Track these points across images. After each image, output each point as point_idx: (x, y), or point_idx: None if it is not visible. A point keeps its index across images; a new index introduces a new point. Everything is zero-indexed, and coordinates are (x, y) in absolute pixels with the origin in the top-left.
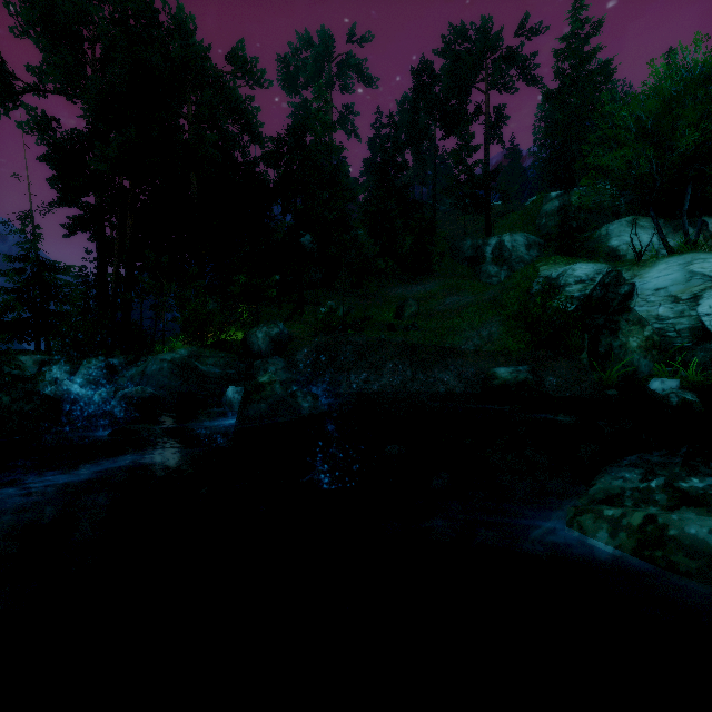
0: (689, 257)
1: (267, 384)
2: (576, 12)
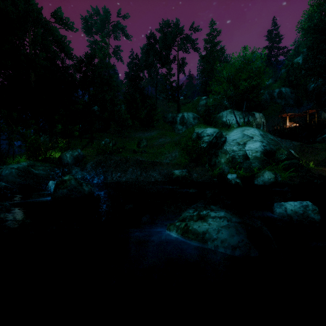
0: (243, 128)
1: (67, 180)
2: (212, 25)
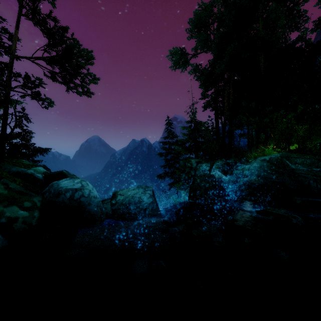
0: None
1: None
2: None
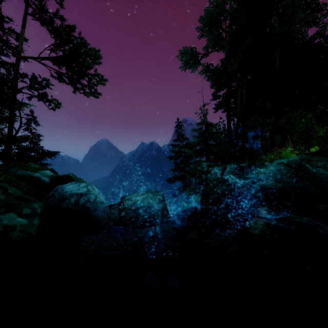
0: None
1: None
2: None
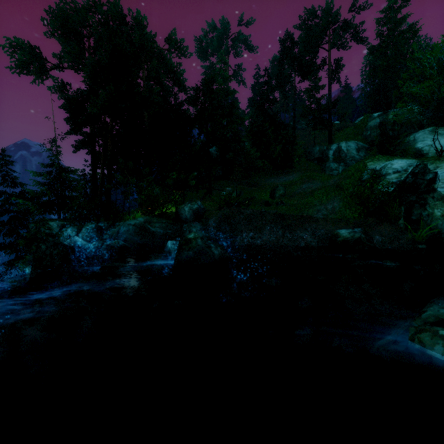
0: None
1: (193, 239)
2: None
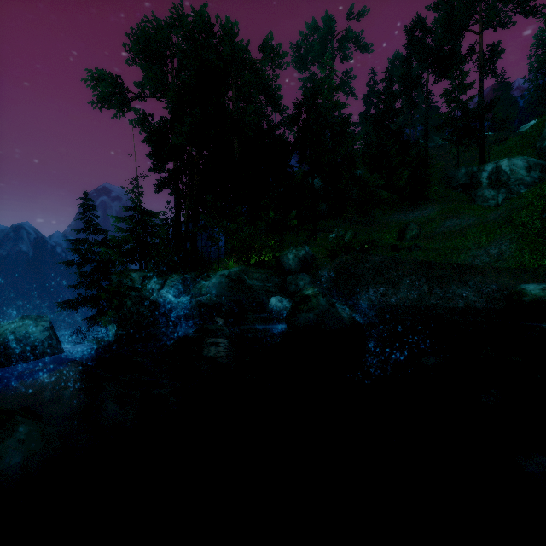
0: None
1: (312, 296)
2: None
